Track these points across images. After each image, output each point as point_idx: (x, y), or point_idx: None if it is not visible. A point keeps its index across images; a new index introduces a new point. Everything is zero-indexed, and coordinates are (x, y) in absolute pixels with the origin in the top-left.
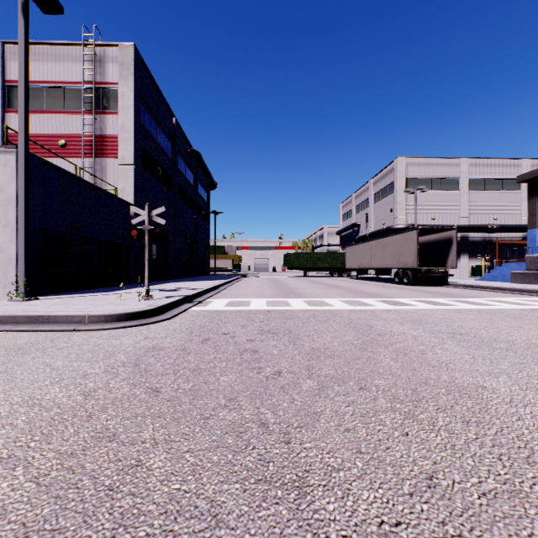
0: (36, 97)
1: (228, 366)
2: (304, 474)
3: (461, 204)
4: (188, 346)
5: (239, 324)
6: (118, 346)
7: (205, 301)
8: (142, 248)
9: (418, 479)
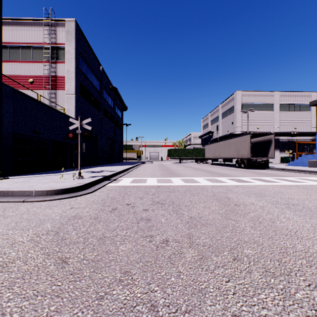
0: (15, 53)
1: (127, 234)
2: None
3: (274, 119)
4: (100, 215)
5: (138, 197)
6: (49, 215)
7: (118, 179)
8: (76, 145)
9: None
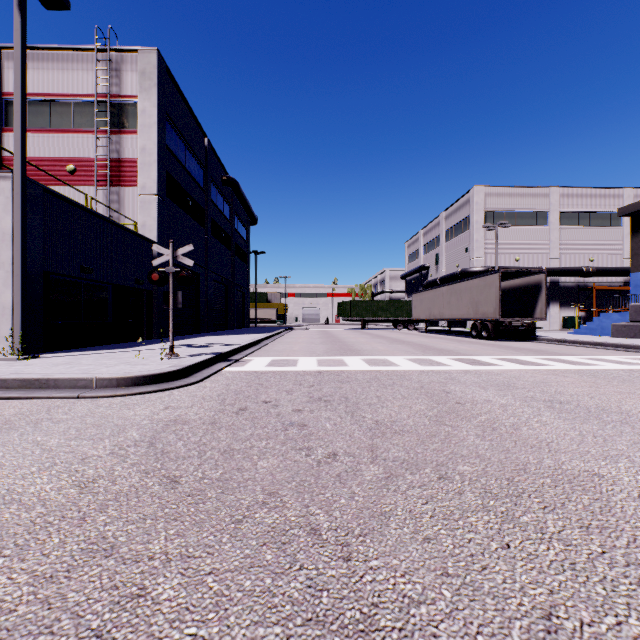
0: (39, 113)
1: (268, 445)
2: (371, 610)
3: (550, 243)
4: (219, 419)
5: (284, 390)
6: (130, 419)
7: (243, 359)
8: (165, 295)
9: (531, 619)
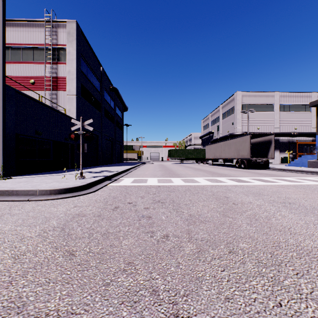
0: (16, 54)
1: (129, 230)
2: None
3: (275, 120)
4: (103, 213)
5: (140, 196)
6: (54, 213)
7: (119, 179)
8: (78, 145)
9: None
